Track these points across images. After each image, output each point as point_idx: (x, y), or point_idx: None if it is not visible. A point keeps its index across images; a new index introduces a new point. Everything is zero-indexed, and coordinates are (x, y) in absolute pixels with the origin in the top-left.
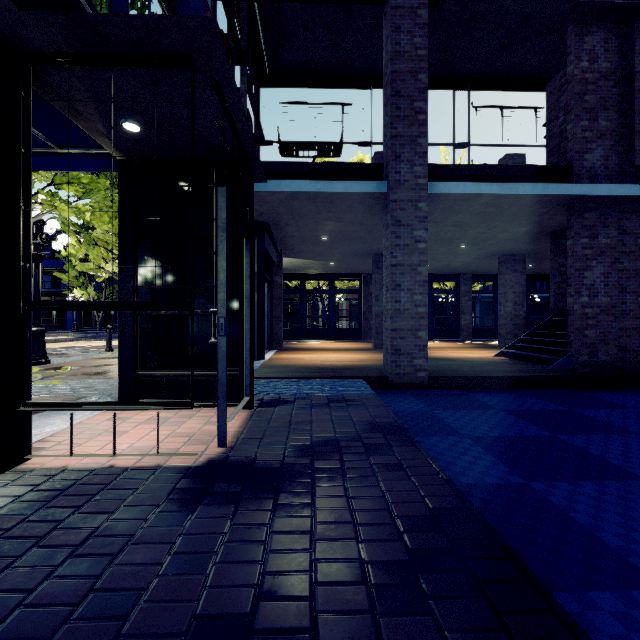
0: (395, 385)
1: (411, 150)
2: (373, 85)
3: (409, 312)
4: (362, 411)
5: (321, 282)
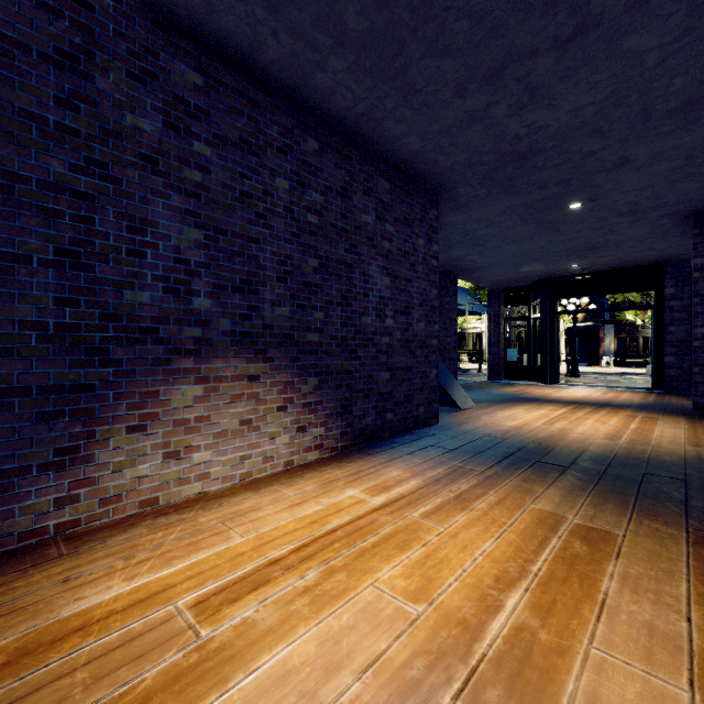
0: None
1: None
2: None
3: None
4: None
5: None
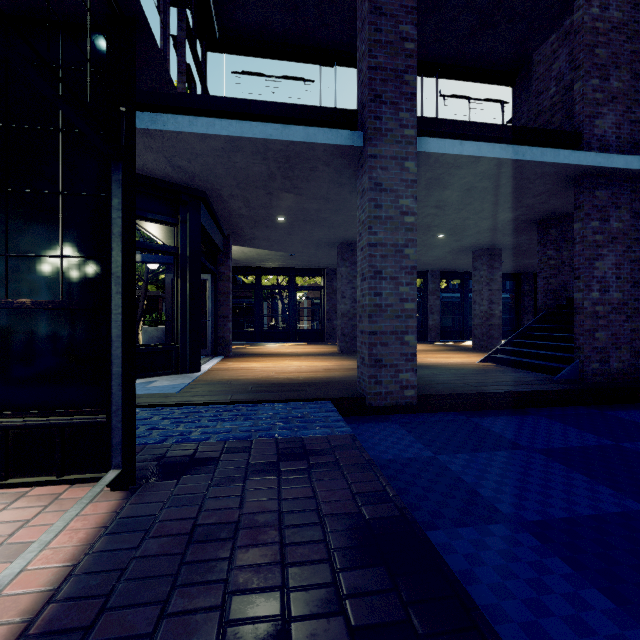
0: (374, 408)
1: (396, 89)
2: (337, 62)
3: (393, 309)
4: (336, 480)
5: (280, 278)
